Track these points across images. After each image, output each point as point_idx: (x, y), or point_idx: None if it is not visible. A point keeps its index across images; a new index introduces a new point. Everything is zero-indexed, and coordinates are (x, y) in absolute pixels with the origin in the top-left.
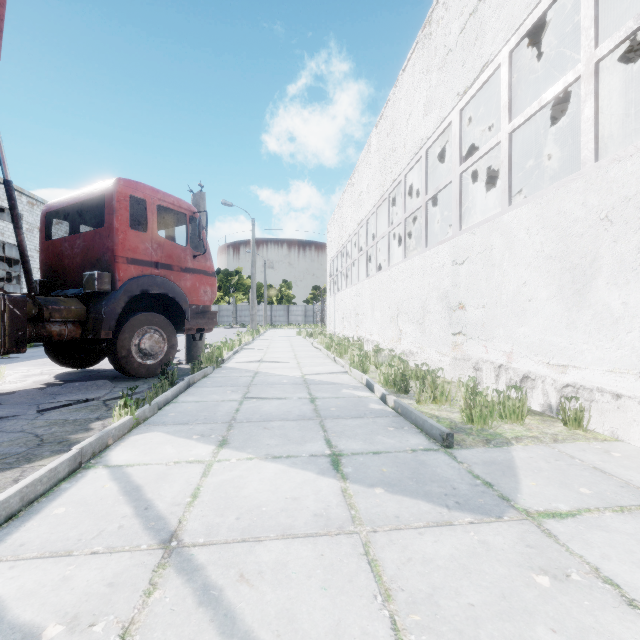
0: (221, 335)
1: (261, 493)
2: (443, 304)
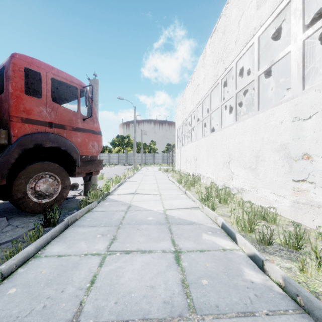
0: (117, 170)
1: None
2: (280, 154)
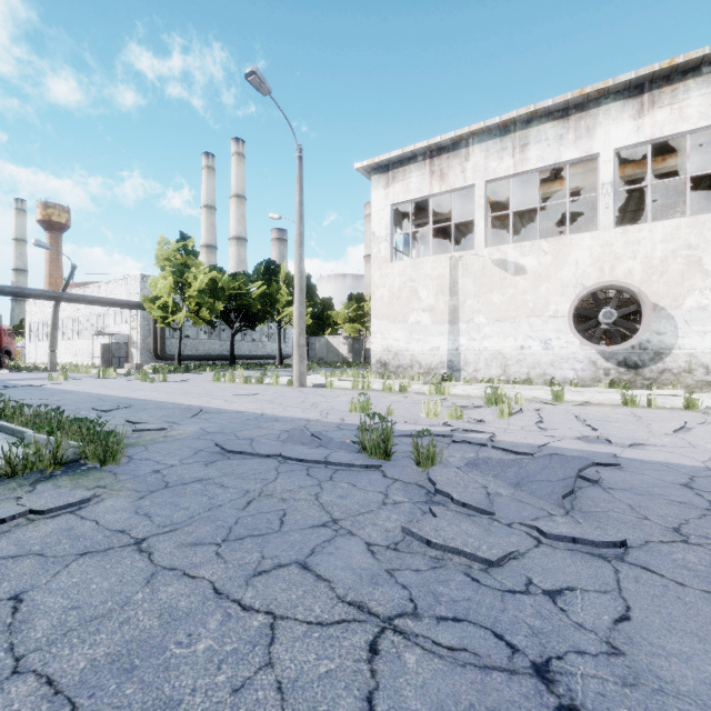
0: None
1: None
2: (88, 353)
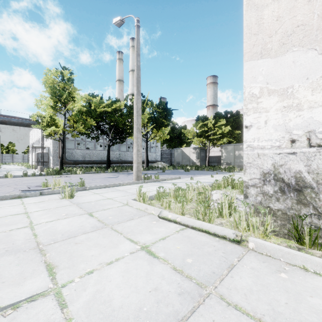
0: None
1: (14, 170)
2: None
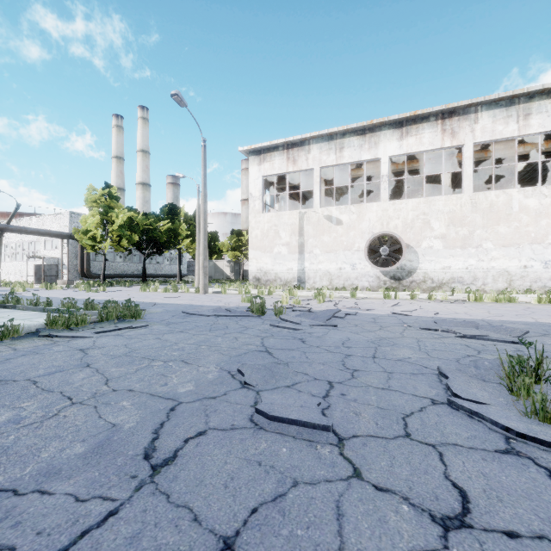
0: None
1: None
2: (20, 272)
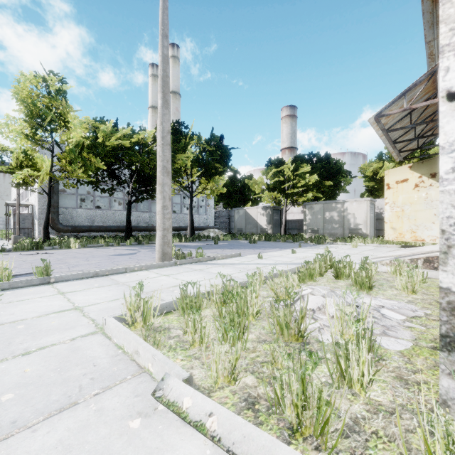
0: None
1: None
2: None
